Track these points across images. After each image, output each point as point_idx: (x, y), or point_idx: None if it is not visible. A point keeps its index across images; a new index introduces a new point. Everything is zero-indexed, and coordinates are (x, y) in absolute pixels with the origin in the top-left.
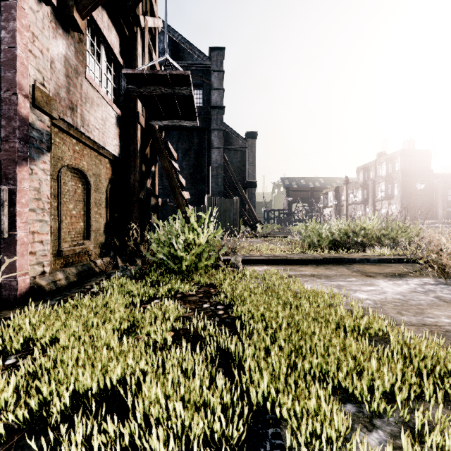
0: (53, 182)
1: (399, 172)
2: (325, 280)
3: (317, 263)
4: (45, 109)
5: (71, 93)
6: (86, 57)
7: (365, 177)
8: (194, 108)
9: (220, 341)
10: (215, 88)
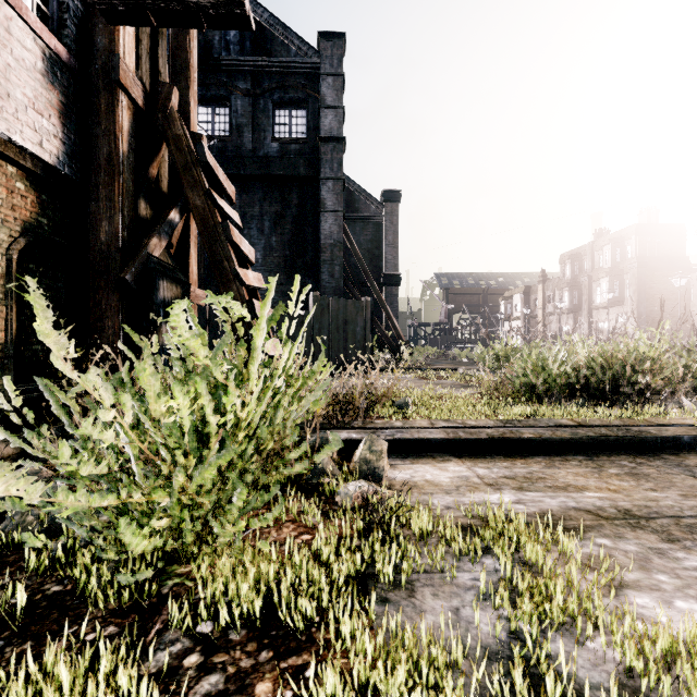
0: None
1: (633, 261)
2: None
3: (583, 448)
4: None
5: None
6: None
7: (575, 270)
8: None
9: None
10: (330, 105)
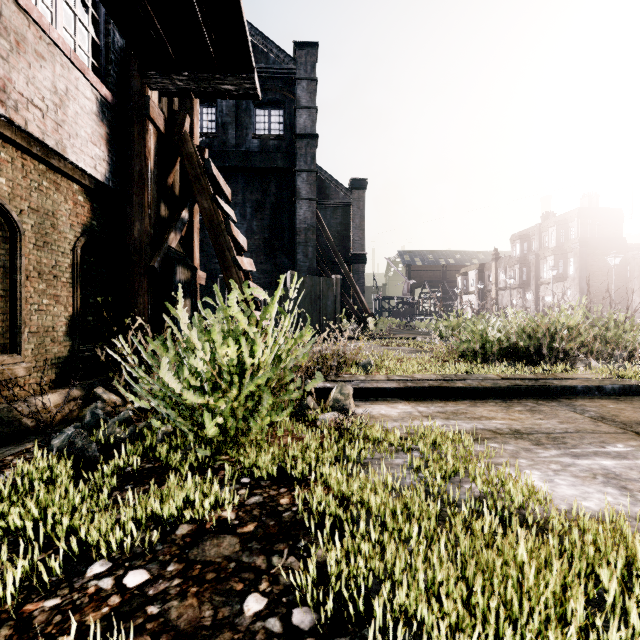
0: None
1: (575, 241)
2: (559, 450)
3: (501, 395)
4: None
5: None
6: None
7: (524, 249)
8: (244, 32)
9: None
10: (304, 106)
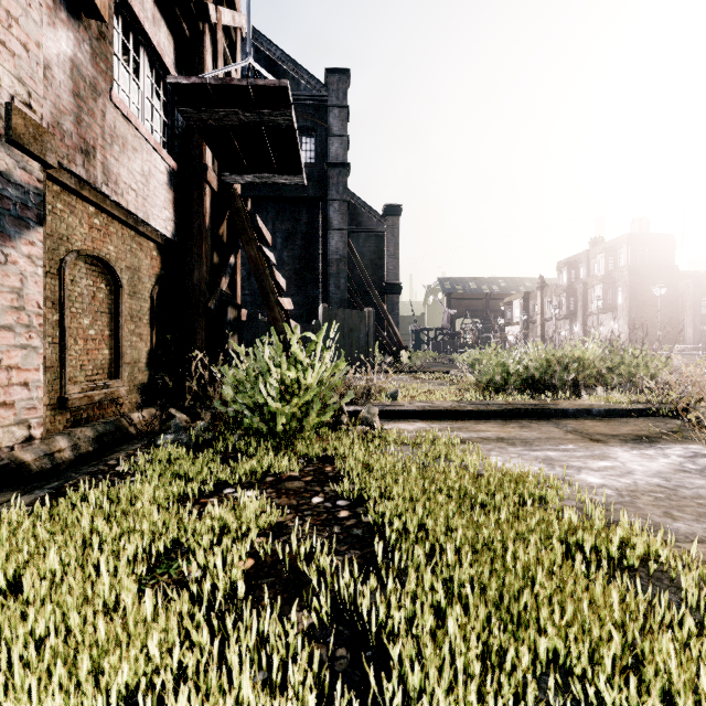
0: (51, 279)
1: (624, 269)
2: (523, 448)
3: (504, 416)
4: (32, 149)
5: (84, 125)
6: (112, 65)
7: (571, 277)
8: (298, 153)
9: (343, 585)
10: (336, 134)
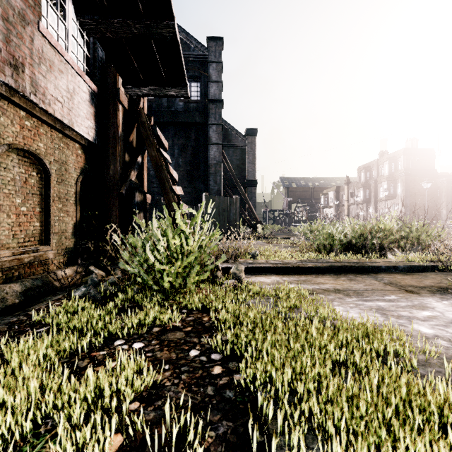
0: None
1: (402, 171)
2: (357, 298)
3: (335, 271)
4: None
5: (13, 44)
6: (40, 4)
7: (367, 176)
8: (182, 67)
9: None
10: (214, 80)
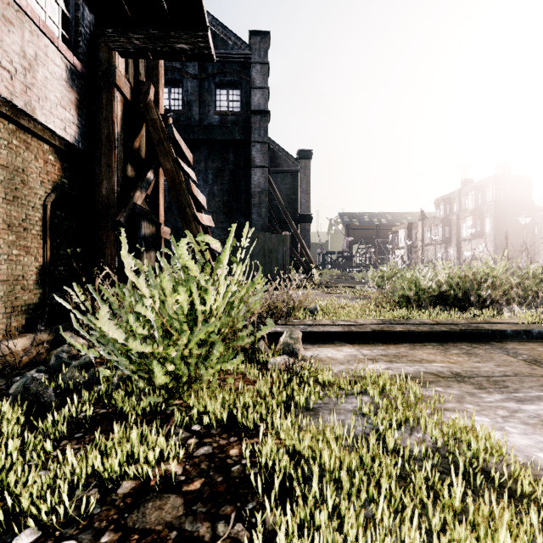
0: None
1: (491, 203)
2: (502, 395)
3: (437, 338)
4: None
5: None
6: None
7: (446, 210)
8: None
9: None
10: (258, 86)
